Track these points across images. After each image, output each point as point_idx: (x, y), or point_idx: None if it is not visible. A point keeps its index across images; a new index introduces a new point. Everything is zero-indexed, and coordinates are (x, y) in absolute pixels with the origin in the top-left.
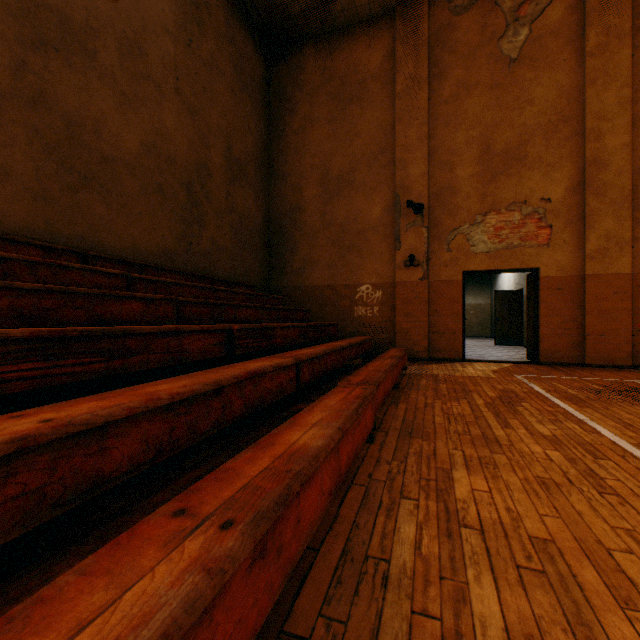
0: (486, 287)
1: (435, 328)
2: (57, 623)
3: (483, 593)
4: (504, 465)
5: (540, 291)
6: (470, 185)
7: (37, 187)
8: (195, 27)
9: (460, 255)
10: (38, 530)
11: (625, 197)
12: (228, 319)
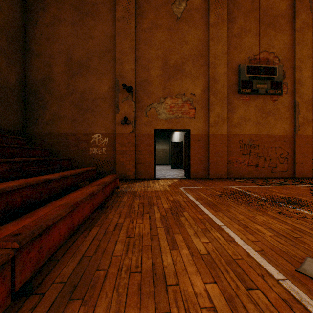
0: (167, 141)
1: (139, 161)
2: None
3: None
4: None
5: (191, 141)
6: (158, 81)
7: None
8: None
9: (153, 119)
10: None
11: (225, 98)
12: None
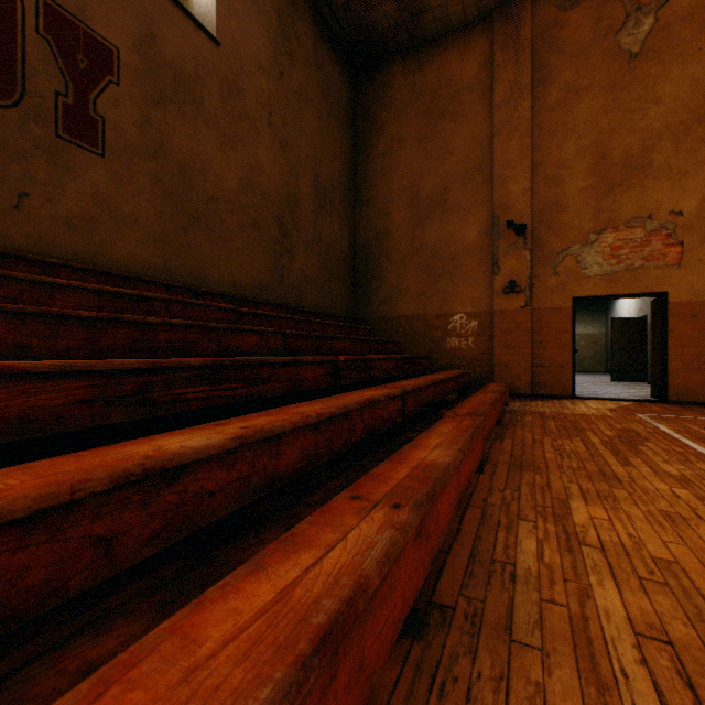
0: (600, 314)
1: (539, 361)
2: (314, 544)
3: (606, 593)
4: (624, 499)
5: (668, 319)
6: (581, 200)
7: (157, 230)
8: (285, 59)
9: (569, 279)
10: (239, 510)
11: None
12: (325, 351)
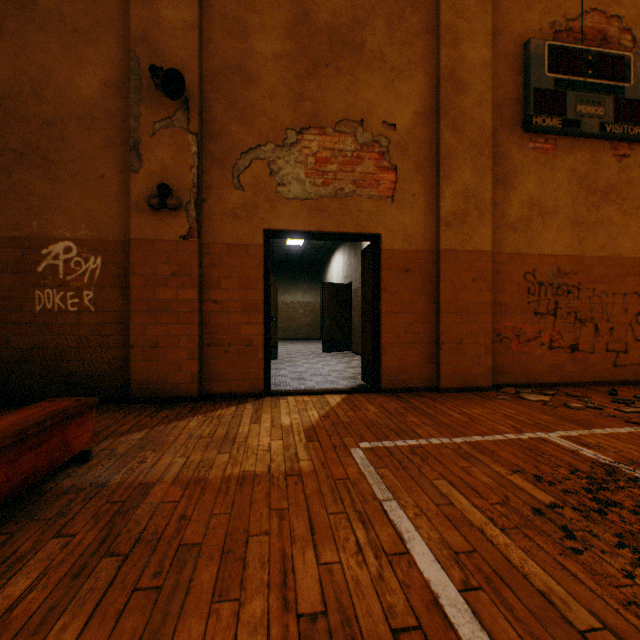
0: (316, 283)
1: (215, 335)
2: None
3: None
4: None
5: (383, 272)
6: (277, 73)
7: None
8: None
9: (260, 199)
10: None
11: (486, 139)
12: None
